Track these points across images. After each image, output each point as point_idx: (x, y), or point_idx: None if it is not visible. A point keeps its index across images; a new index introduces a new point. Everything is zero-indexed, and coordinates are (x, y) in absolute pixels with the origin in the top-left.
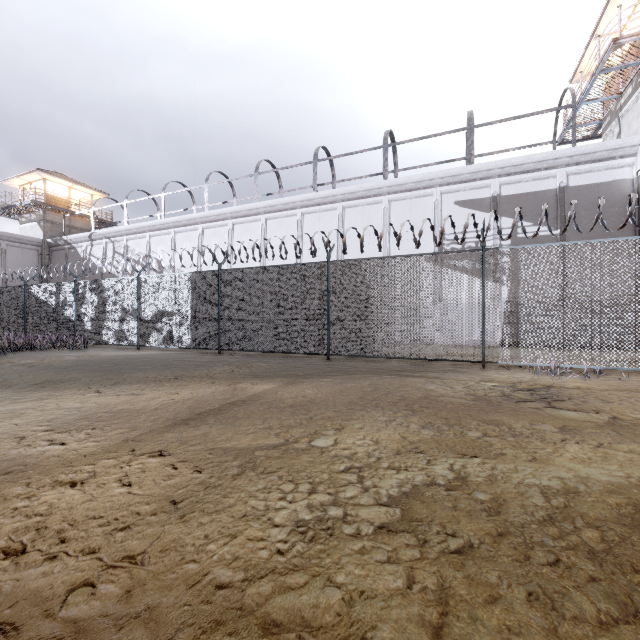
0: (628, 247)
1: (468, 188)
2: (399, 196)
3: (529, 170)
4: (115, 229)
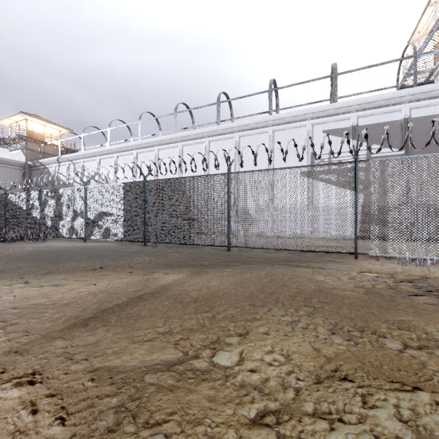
0: None
1: (333, 120)
2: (281, 127)
3: (380, 106)
4: (75, 154)
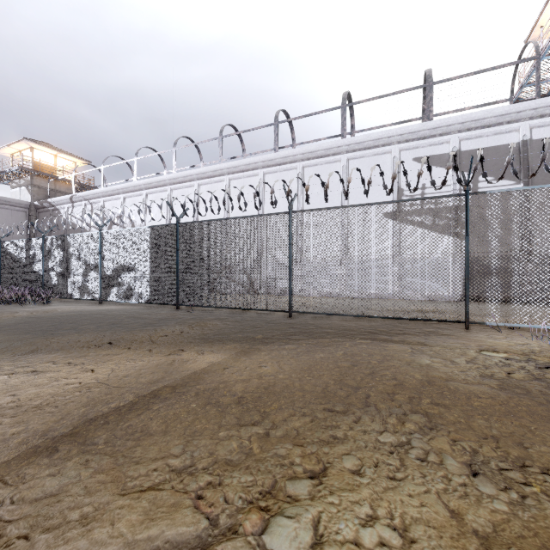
0: None
1: (427, 144)
2: (357, 154)
3: (490, 124)
4: (93, 191)
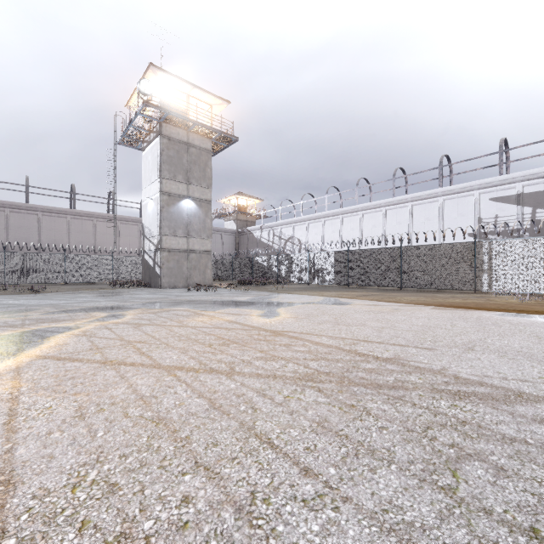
0: (543, 241)
1: (499, 189)
2: (450, 197)
3: None
4: (275, 223)
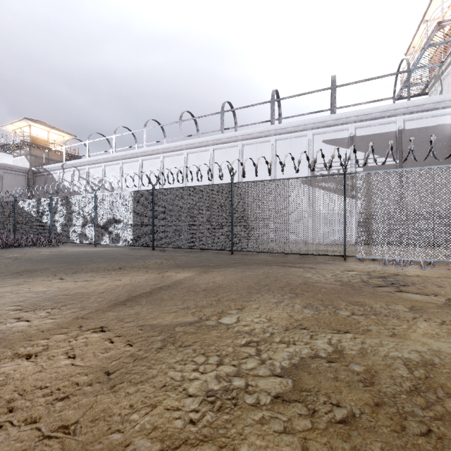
0: None
1: (332, 131)
2: (282, 136)
3: (376, 117)
4: (80, 161)
